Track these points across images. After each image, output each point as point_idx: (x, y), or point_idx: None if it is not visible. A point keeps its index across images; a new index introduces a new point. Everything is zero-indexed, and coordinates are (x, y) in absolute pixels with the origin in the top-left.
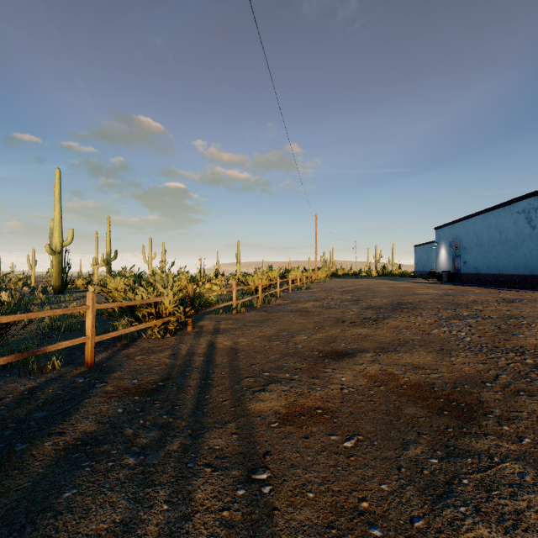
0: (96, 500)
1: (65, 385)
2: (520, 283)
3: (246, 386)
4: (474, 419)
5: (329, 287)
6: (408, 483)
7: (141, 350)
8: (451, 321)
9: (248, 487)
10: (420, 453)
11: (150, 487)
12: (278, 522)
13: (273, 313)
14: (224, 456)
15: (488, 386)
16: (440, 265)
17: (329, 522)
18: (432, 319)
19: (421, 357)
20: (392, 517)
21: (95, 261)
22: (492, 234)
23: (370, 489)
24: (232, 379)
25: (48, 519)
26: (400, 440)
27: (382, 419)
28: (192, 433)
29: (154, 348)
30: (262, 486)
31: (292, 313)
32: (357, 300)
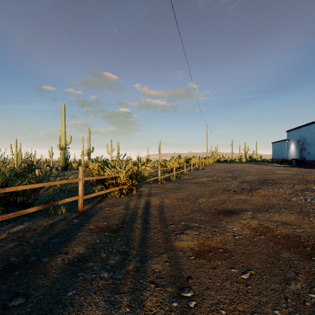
0: (86, 299)
1: (67, 223)
2: None
3: (171, 230)
4: None
5: (216, 168)
6: (295, 311)
7: (108, 204)
8: (305, 192)
9: (179, 301)
10: (300, 288)
11: (118, 294)
12: None
13: (183, 184)
14: (161, 277)
15: None
16: (290, 155)
17: None
18: (290, 191)
19: (287, 216)
20: None
21: (82, 153)
22: None
23: (266, 313)
24: (162, 225)
25: (59, 309)
26: (282, 277)
27: (266, 259)
28: (140, 259)
29: (115, 203)
30: (189, 301)
31: (194, 184)
32: (235, 177)
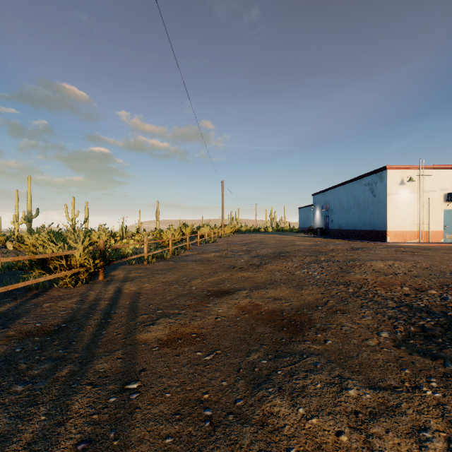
0: None
1: None
2: (367, 236)
3: (140, 321)
4: (301, 332)
5: (231, 240)
6: (241, 378)
7: (51, 298)
8: (311, 264)
9: (120, 395)
10: (257, 357)
11: (33, 406)
12: (137, 416)
13: (180, 262)
14: (105, 376)
15: (319, 309)
16: (316, 223)
17: (176, 411)
18: (298, 264)
19: (282, 291)
20: (222, 401)
21: (15, 219)
22: (349, 200)
23: (213, 385)
24: (129, 317)
25: None
26: (246, 351)
27: (239, 337)
28: (82, 361)
29: (63, 296)
30: (132, 393)
31: (195, 262)
32: (250, 250)
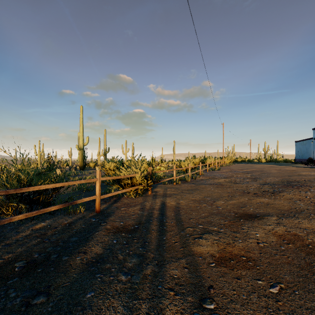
0: (104, 303)
1: (86, 222)
2: None
3: (188, 233)
4: None
5: (233, 169)
6: None
7: (124, 204)
8: None
9: (201, 312)
10: None
11: (136, 300)
12: None
13: (199, 185)
14: (180, 284)
15: None
16: None
17: None
18: None
19: None
20: None
21: (98, 153)
22: None
23: None
24: (178, 227)
25: (78, 312)
26: None
27: (298, 272)
28: (158, 263)
29: (130, 203)
30: (211, 314)
31: (211, 185)
32: (255, 178)
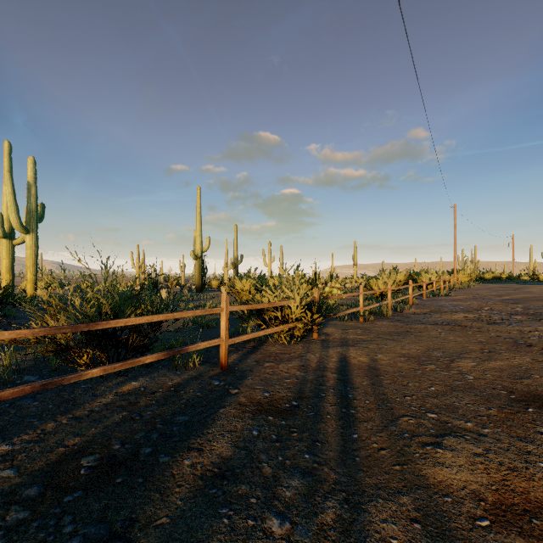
0: None
1: (203, 386)
2: None
3: (407, 430)
4: None
5: (478, 294)
6: None
7: (269, 355)
8: None
9: None
10: None
11: None
12: None
13: (411, 324)
14: None
15: None
16: None
17: None
18: None
19: None
20: None
21: (225, 265)
22: None
23: None
24: (382, 414)
25: None
26: None
27: None
28: (347, 497)
29: (281, 355)
30: None
31: (437, 326)
32: (536, 314)
